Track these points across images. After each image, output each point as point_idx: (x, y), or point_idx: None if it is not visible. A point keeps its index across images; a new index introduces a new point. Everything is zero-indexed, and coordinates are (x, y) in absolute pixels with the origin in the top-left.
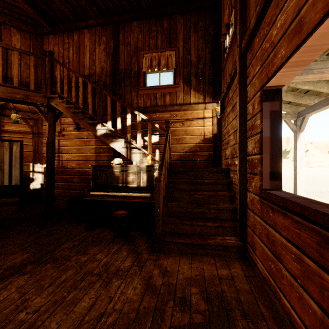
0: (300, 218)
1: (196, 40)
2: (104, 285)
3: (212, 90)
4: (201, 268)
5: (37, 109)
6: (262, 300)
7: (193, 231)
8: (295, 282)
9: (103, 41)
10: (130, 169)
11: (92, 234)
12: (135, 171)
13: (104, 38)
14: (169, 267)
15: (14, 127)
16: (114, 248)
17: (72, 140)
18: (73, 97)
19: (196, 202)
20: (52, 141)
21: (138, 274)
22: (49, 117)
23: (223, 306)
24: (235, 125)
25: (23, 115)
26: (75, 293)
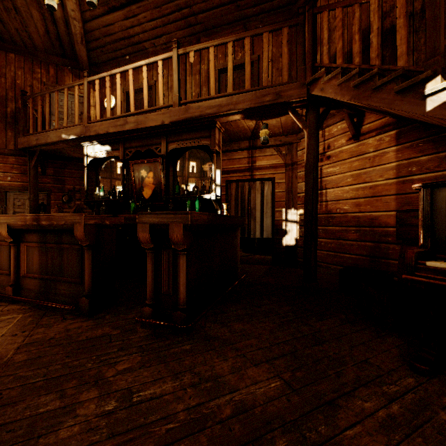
0: None
1: None
2: None
3: None
4: None
5: (291, 113)
6: None
7: None
8: None
9: None
10: None
11: (440, 396)
12: None
13: None
14: None
15: (265, 161)
16: None
17: (343, 162)
18: (354, 55)
19: None
20: (313, 162)
21: None
22: (308, 122)
23: None
24: None
25: (274, 141)
26: None
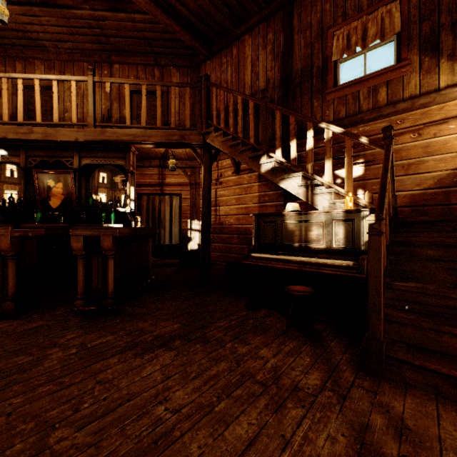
0: None
1: None
2: (272, 406)
3: None
4: None
5: (192, 150)
6: None
7: None
8: None
9: (269, 41)
10: (312, 219)
11: (254, 316)
12: (323, 222)
13: (271, 36)
14: (412, 421)
15: (174, 179)
16: (288, 345)
17: (230, 188)
18: (230, 126)
19: None
20: (207, 189)
21: (335, 410)
22: (204, 159)
23: None
24: None
25: (181, 164)
26: (227, 404)
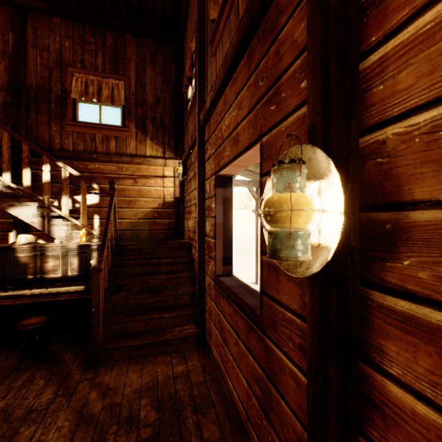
0: (238, 307)
1: (154, 76)
2: None
3: (173, 143)
4: (155, 372)
5: None
6: (214, 387)
7: (146, 327)
8: (235, 364)
9: None
10: (49, 252)
11: None
12: (59, 255)
13: None
14: (113, 383)
15: None
16: (21, 379)
17: None
18: None
19: (151, 288)
20: None
21: (64, 407)
22: None
23: (175, 408)
24: (196, 197)
25: None
26: None
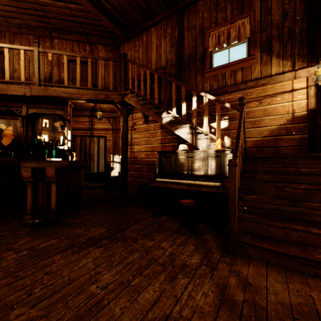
0: None
1: None
2: (168, 279)
3: (306, 50)
4: (307, 295)
5: (114, 106)
6: None
7: (284, 236)
8: None
9: (168, 33)
10: (196, 156)
11: (157, 221)
12: (202, 158)
13: (169, 30)
14: (252, 279)
15: (100, 125)
16: (180, 238)
17: (141, 133)
18: (141, 90)
19: (286, 197)
20: (125, 133)
21: (208, 277)
22: (123, 113)
23: None
24: None
25: (106, 115)
26: (139, 280)
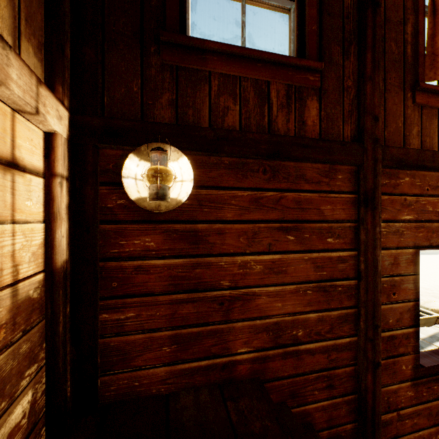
0: None
1: None
2: None
3: (43, 19)
4: None
5: None
6: None
7: None
8: None
9: None
10: None
11: None
12: None
13: None
14: None
15: None
16: None
17: None
18: None
19: None
20: None
21: None
22: None
23: None
24: (305, 269)
25: None
26: None
